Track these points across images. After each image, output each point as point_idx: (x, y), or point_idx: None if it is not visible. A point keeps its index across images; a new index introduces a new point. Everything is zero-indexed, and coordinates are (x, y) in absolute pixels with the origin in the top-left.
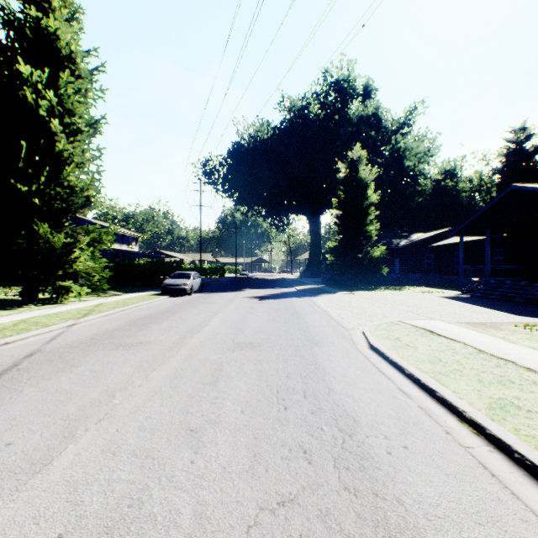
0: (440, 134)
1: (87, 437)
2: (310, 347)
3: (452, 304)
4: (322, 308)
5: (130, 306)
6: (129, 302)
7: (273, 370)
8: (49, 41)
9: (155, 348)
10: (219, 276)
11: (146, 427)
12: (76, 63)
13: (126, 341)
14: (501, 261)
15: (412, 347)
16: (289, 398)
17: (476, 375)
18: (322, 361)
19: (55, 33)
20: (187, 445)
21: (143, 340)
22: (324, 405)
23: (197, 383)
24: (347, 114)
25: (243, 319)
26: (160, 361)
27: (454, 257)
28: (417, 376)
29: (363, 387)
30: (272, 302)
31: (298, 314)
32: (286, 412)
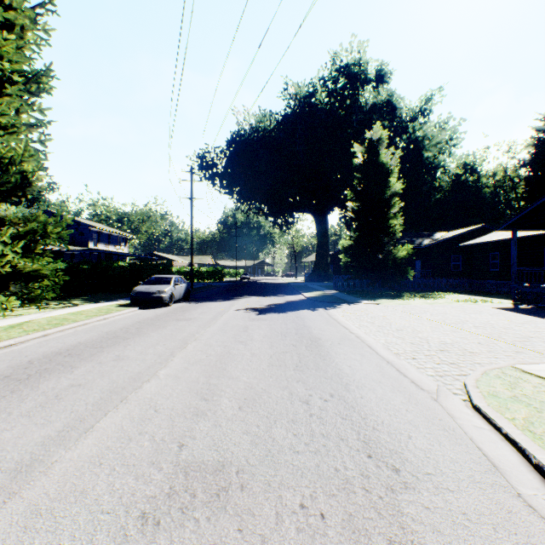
0: (464, 120)
1: None
2: (388, 495)
3: (535, 322)
4: (351, 330)
5: (62, 327)
6: (70, 318)
7: None
8: None
9: None
10: (218, 280)
11: None
12: None
13: None
14: None
15: None
16: None
17: None
18: None
19: None
20: None
21: None
22: None
23: None
24: (359, 100)
25: (224, 360)
26: None
27: (490, 258)
28: None
29: None
30: (276, 318)
31: (318, 346)
32: None
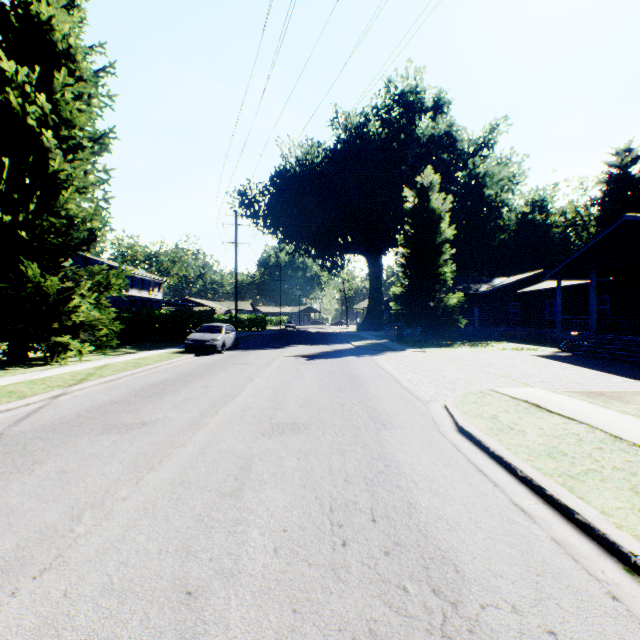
0: (527, 156)
1: (8, 611)
2: (376, 430)
3: (552, 366)
4: (387, 370)
5: (142, 368)
6: (141, 362)
7: (325, 469)
8: (40, 32)
9: (162, 431)
10: (260, 328)
11: (115, 586)
12: (77, 61)
13: (124, 420)
14: (604, 310)
15: (518, 431)
16: (349, 522)
17: (625, 480)
18: (394, 452)
19: (49, 21)
20: (176, 631)
21: (148, 418)
22: (405, 537)
23: (212, 494)
24: (415, 133)
25: (285, 387)
26: (163, 454)
27: (547, 306)
28: (538, 482)
29: (460, 501)
30: (324, 362)
31: (356, 380)
32: (345, 551)
